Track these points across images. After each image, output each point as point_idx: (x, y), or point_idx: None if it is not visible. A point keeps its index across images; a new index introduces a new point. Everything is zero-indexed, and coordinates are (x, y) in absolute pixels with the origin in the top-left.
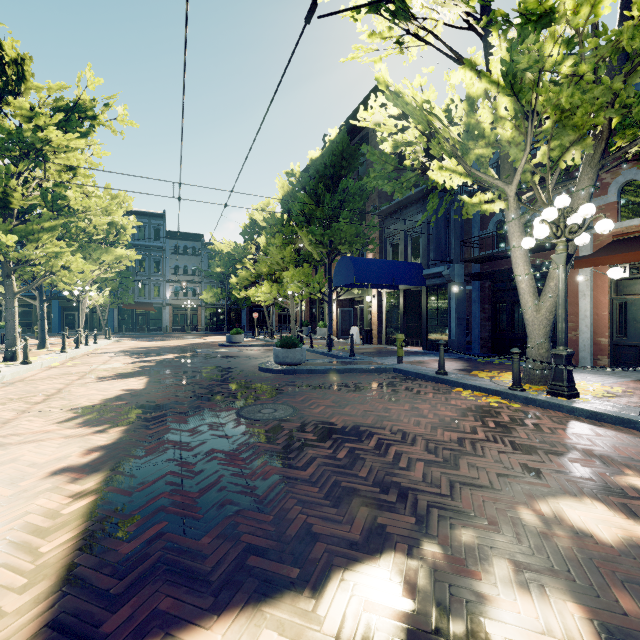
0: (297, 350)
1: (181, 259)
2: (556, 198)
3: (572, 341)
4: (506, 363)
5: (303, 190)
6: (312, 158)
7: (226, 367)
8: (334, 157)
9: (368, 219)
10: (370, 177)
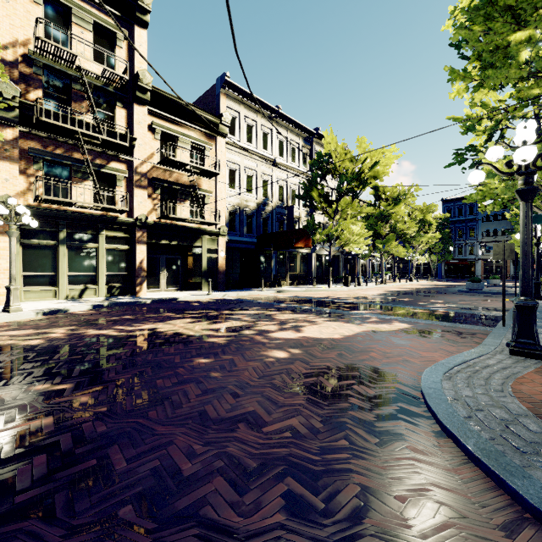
0: (474, 283)
1: (491, 224)
2: None
3: None
4: None
5: None
6: None
7: (448, 290)
8: None
9: None
10: None
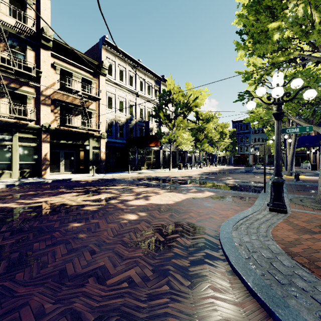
0: (248, 167)
1: (256, 135)
2: None
3: None
4: None
5: None
6: None
7: (235, 171)
8: None
9: None
10: None
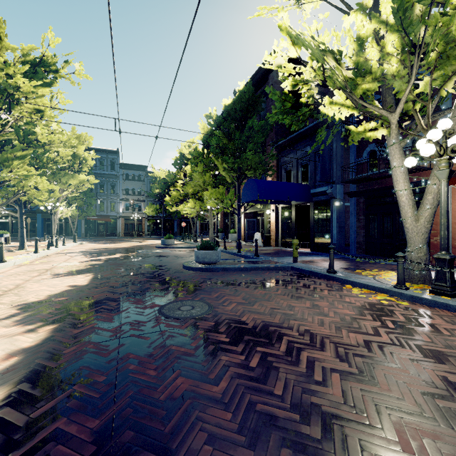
0: (213, 252)
1: (130, 184)
2: (439, 121)
3: (433, 245)
4: (380, 262)
5: (218, 128)
6: (225, 104)
7: (158, 265)
8: (242, 104)
9: (268, 152)
10: (272, 113)
